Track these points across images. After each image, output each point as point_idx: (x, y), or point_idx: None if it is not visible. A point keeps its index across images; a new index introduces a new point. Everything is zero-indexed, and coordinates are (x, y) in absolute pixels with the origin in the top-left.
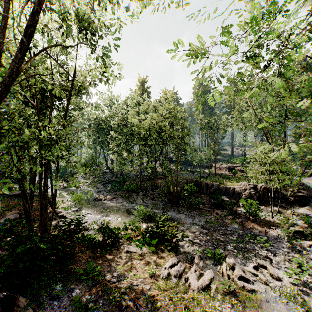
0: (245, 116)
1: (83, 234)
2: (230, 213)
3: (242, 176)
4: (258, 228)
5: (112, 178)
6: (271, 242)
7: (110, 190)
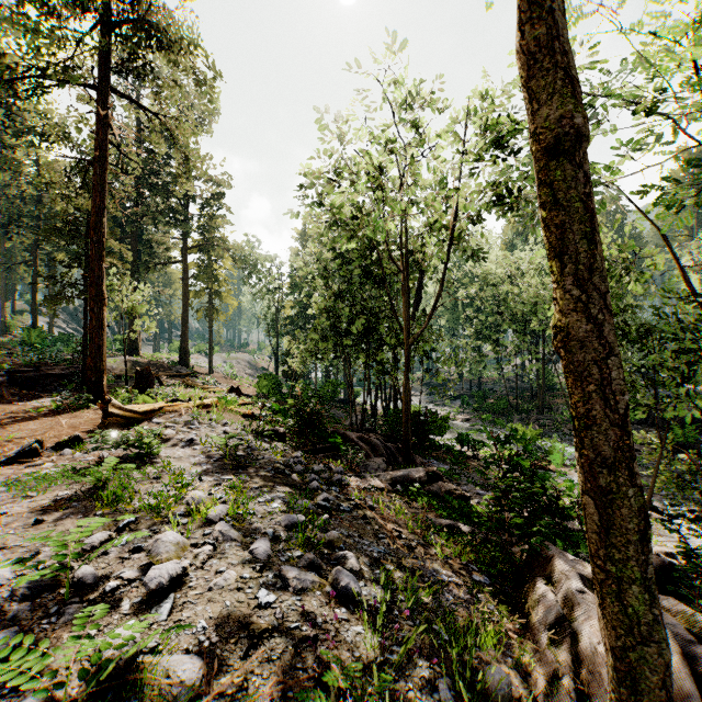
0: None
1: (438, 442)
2: None
3: None
4: None
5: (462, 391)
6: None
7: (459, 410)
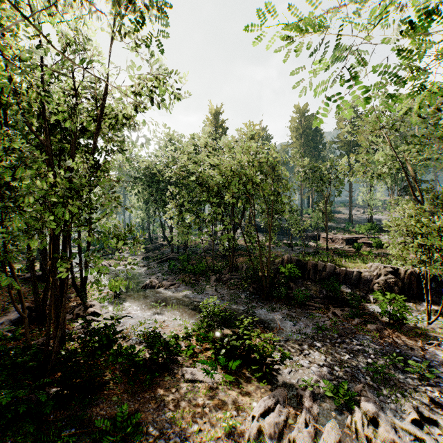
0: (376, 159)
1: (120, 346)
2: (355, 313)
3: (370, 253)
4: (408, 343)
5: (172, 254)
6: (436, 369)
7: (168, 272)
